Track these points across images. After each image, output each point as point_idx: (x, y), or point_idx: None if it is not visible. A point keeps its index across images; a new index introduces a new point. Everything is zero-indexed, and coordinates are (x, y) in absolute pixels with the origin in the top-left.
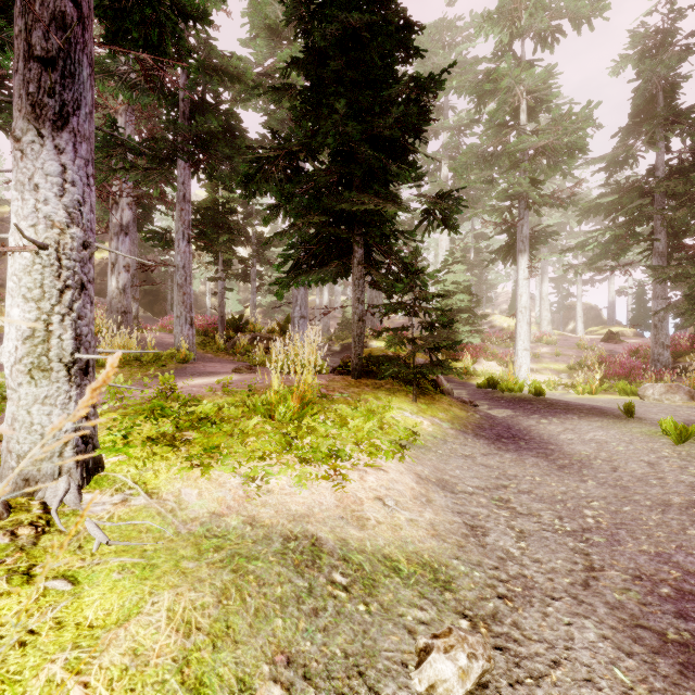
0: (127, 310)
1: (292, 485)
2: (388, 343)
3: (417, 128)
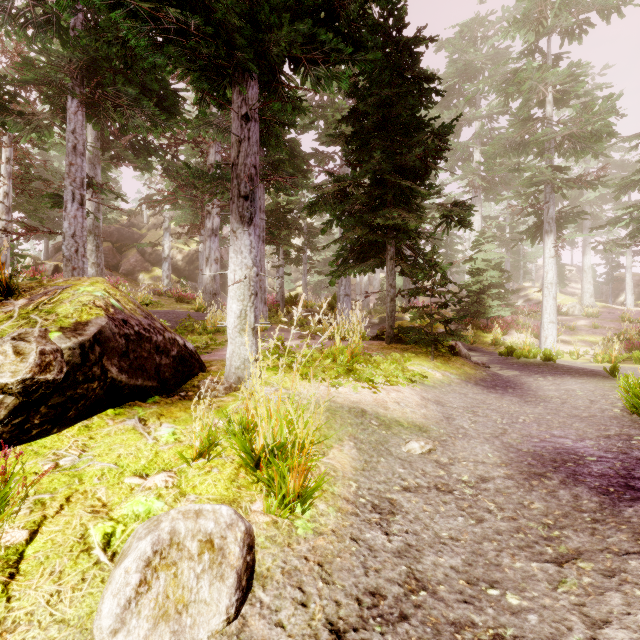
0: (216, 292)
1: (350, 391)
2: (411, 318)
3: (435, 157)
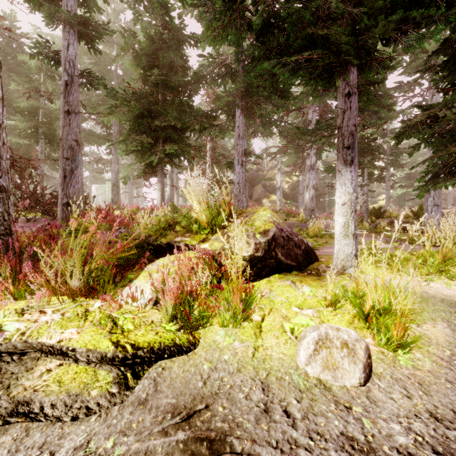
0: (313, 208)
1: (442, 287)
2: None
3: None
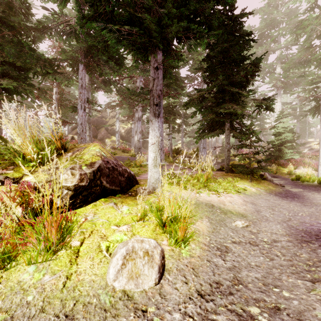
0: (140, 147)
1: (206, 195)
2: (238, 159)
3: (252, 75)
